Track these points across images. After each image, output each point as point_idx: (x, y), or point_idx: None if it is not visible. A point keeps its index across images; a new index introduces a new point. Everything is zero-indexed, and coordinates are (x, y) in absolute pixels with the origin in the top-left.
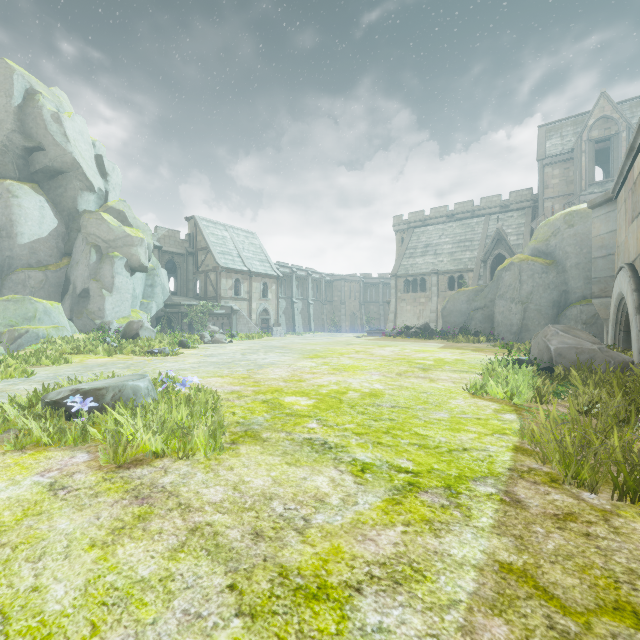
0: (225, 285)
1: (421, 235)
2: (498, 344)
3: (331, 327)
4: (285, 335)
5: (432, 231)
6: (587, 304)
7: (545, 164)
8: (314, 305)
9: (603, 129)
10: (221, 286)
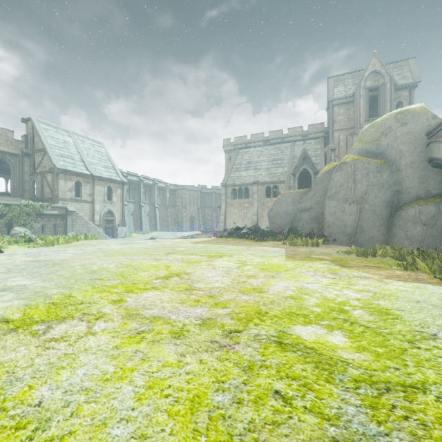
0: (63, 187)
1: (244, 154)
2: (354, 251)
3: (174, 226)
4: (130, 234)
5: (253, 152)
6: (426, 204)
7: (334, 104)
8: (160, 209)
9: (374, 80)
10: (58, 187)
